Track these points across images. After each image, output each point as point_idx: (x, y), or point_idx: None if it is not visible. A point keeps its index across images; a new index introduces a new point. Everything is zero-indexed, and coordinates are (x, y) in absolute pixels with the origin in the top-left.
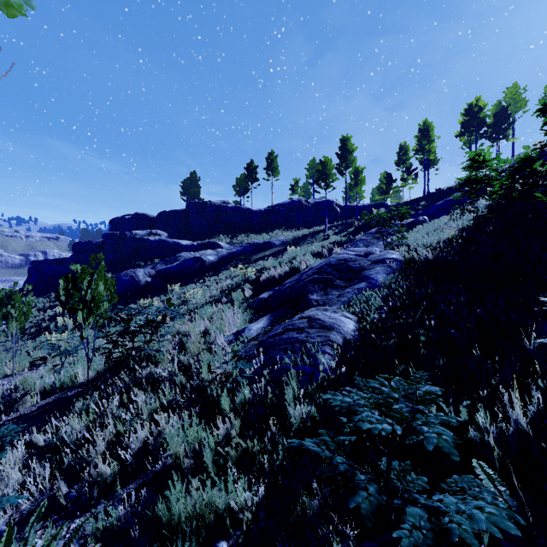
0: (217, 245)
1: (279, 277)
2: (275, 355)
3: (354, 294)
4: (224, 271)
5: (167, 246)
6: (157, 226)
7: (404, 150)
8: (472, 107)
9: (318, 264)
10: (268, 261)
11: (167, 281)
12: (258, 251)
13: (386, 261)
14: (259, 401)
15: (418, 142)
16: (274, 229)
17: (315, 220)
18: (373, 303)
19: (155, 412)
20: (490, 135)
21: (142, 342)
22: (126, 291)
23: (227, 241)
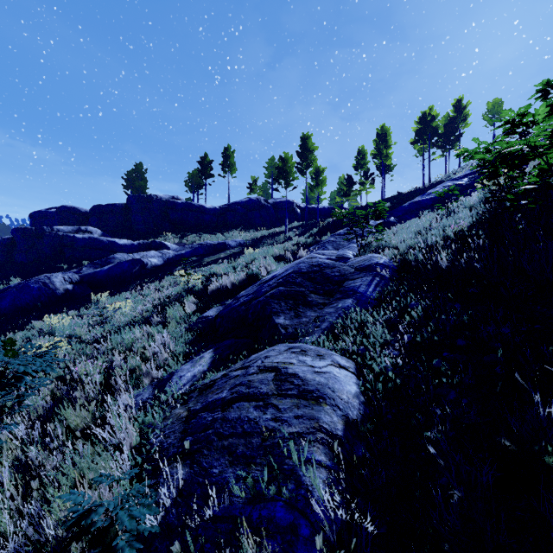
0: (163, 246)
1: (233, 286)
2: (211, 464)
3: (340, 317)
4: (168, 276)
5: (100, 246)
6: (90, 222)
7: (362, 155)
8: (426, 115)
9: (283, 271)
10: (221, 265)
11: (95, 289)
12: (211, 253)
13: (375, 269)
14: None
15: (376, 146)
16: (230, 229)
17: (275, 221)
18: (371, 334)
19: None
20: (441, 144)
21: None
22: (35, 301)
23: (176, 241)
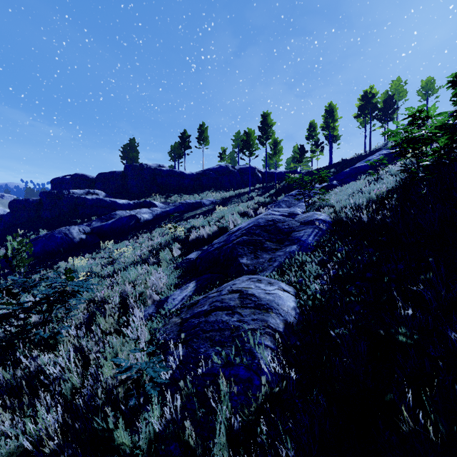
0: (152, 204)
1: (208, 236)
2: (199, 347)
3: (287, 258)
4: (157, 228)
5: (105, 205)
6: (96, 186)
7: (313, 127)
8: (367, 93)
9: (246, 224)
10: (198, 219)
11: (102, 238)
12: (190, 210)
13: (315, 223)
14: (173, 430)
15: (324, 120)
16: (205, 190)
17: (240, 184)
18: (309, 270)
19: (17, 454)
20: (380, 117)
21: (33, 325)
22: (59, 247)
23: (162, 200)
